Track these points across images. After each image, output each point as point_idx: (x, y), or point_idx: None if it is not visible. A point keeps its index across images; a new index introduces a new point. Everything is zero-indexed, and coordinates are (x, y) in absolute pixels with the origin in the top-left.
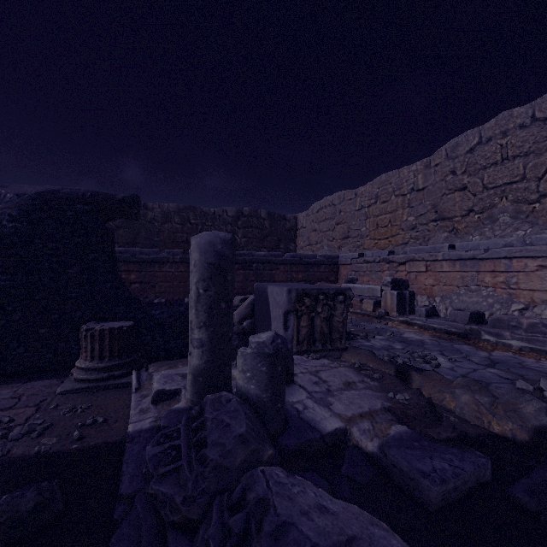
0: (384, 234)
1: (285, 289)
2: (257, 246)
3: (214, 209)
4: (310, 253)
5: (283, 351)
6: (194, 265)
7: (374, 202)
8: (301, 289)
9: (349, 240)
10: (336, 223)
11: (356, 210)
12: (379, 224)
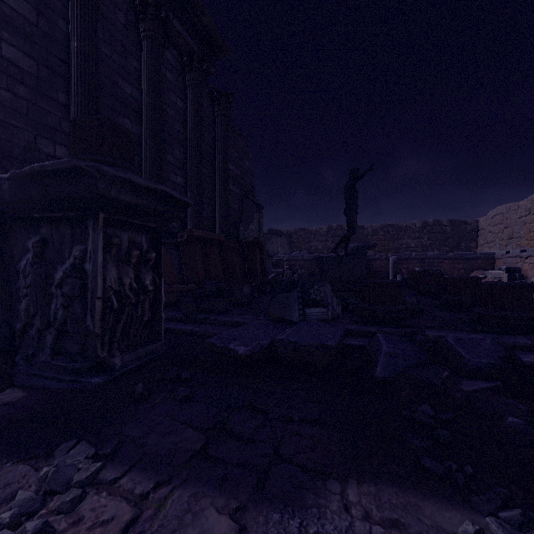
0: (532, 237)
1: (418, 268)
2: (440, 246)
3: (406, 224)
4: (487, 249)
5: (408, 278)
6: (390, 262)
7: (528, 214)
8: (423, 268)
9: (513, 240)
10: (503, 227)
11: (518, 218)
12: (530, 229)
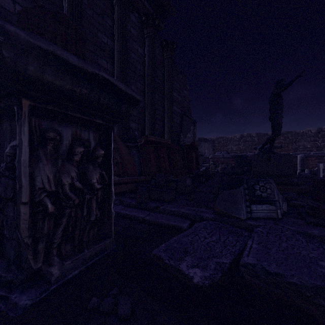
0: None
1: (322, 164)
2: None
3: (303, 130)
4: None
5: (315, 172)
6: (298, 159)
7: None
8: None
9: None
10: None
11: None
12: None
